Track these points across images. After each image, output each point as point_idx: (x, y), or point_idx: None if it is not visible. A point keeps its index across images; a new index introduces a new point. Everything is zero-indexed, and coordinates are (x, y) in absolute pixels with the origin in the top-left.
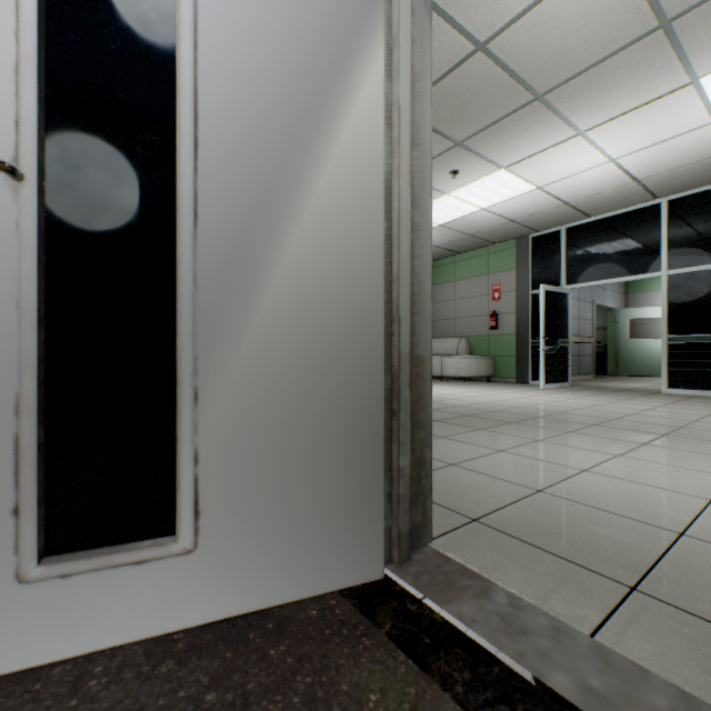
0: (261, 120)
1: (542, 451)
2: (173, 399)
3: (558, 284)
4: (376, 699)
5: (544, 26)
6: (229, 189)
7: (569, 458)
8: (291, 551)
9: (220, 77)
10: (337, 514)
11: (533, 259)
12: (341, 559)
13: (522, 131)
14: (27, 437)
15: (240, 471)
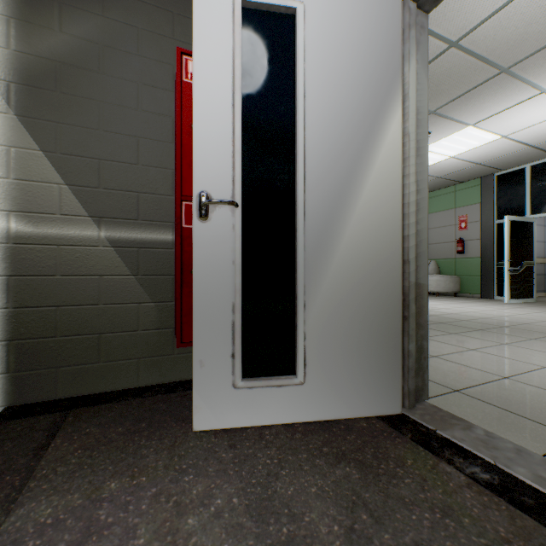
0: (335, 160)
1: (507, 352)
2: (292, 307)
3: (522, 214)
4: (411, 462)
5: (509, 21)
6: (319, 198)
7: (531, 358)
8: (350, 390)
9: (315, 141)
10: (374, 373)
11: (498, 194)
12: (377, 399)
13: (488, 97)
14: (237, 322)
15: (325, 345)
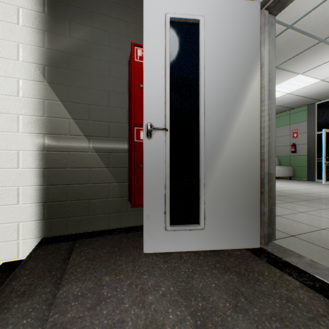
0: (221, 103)
1: (324, 214)
2: (197, 186)
3: None
4: (267, 273)
5: (325, 11)
6: (212, 125)
7: None
8: (230, 233)
9: (210, 93)
10: (244, 224)
11: (318, 115)
12: (245, 238)
13: (312, 56)
14: (167, 194)
15: (215, 207)
